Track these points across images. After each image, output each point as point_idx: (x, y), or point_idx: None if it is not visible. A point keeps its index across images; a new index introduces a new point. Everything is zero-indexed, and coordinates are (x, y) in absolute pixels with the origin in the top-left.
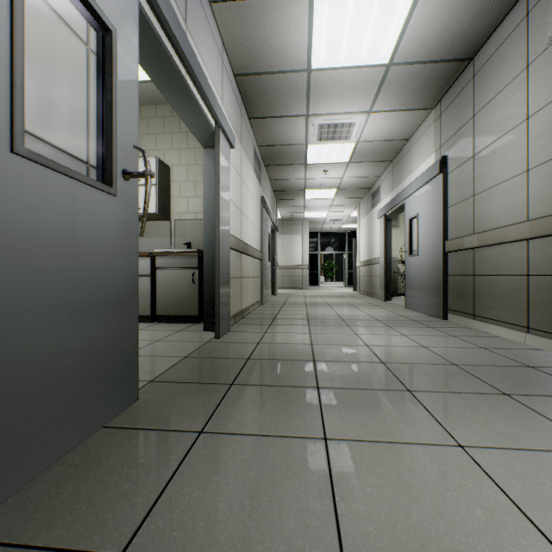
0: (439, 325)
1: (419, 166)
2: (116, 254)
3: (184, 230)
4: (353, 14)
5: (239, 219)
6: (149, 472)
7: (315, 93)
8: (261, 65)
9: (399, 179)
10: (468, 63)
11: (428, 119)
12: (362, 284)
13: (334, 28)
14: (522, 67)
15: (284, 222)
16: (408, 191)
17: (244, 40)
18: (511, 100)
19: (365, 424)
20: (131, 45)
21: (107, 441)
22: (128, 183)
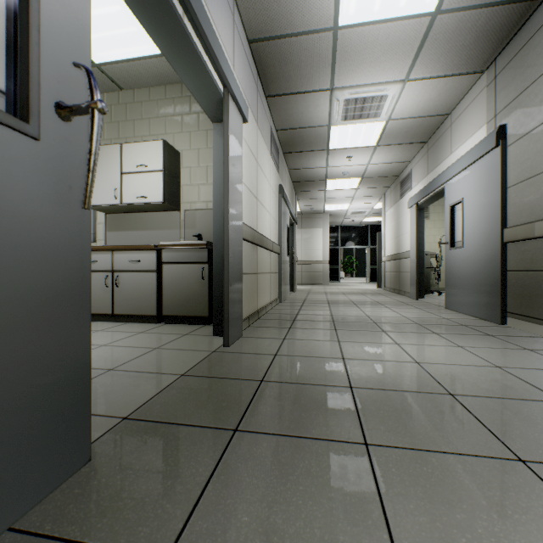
0: (500, 333)
1: (464, 142)
2: (39, 236)
3: (194, 221)
4: None
5: (254, 207)
6: None
7: (341, 59)
8: (279, 26)
9: (436, 162)
10: (540, 3)
11: (476, 86)
12: (388, 280)
13: None
14: None
15: (303, 216)
16: (449, 174)
17: None
18: None
19: None
20: None
21: None
22: (68, 125)
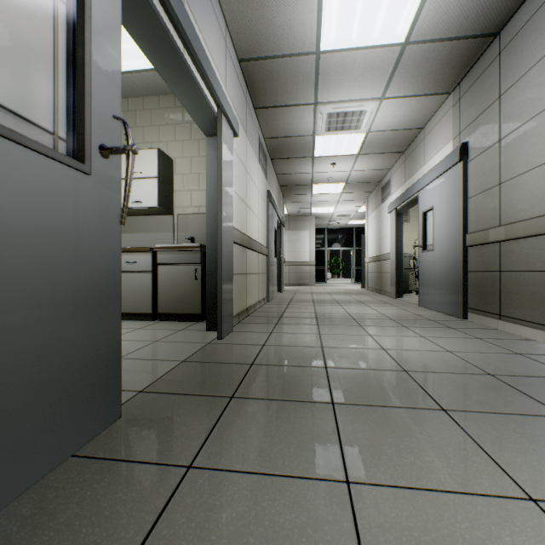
0: (460, 326)
1: (435, 155)
2: (90, 245)
3: (187, 225)
4: None
5: (244, 212)
6: (114, 533)
7: (324, 78)
8: (267, 49)
9: (412, 171)
10: (493, 39)
11: (445, 105)
12: (371, 280)
13: (346, 3)
14: None
15: (290, 218)
16: (422, 183)
17: (249, 20)
18: None
19: (397, 460)
20: None
21: (72, 478)
22: (107, 161)
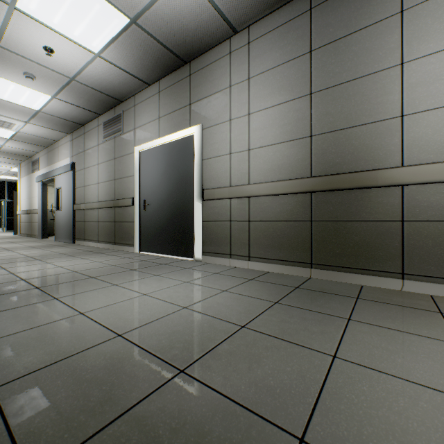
0: (69, 245)
1: (63, 160)
2: None
3: None
4: (14, 88)
5: None
6: None
7: None
8: None
9: (52, 162)
10: (83, 126)
11: (68, 137)
12: (24, 228)
13: (1, 87)
14: (97, 144)
15: None
16: (57, 173)
17: None
18: (95, 154)
19: (19, 265)
20: None
21: None
22: None
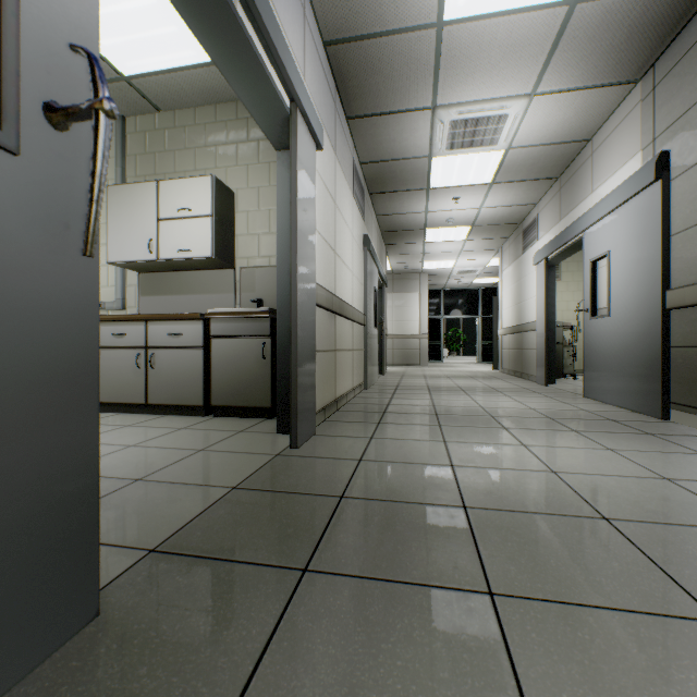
0: (662, 430)
1: (610, 177)
2: (19, 295)
3: (253, 282)
4: None
5: (331, 263)
6: None
7: (447, 67)
8: (365, 22)
9: (572, 203)
10: None
11: (627, 101)
12: (507, 359)
13: None
14: None
15: (395, 277)
16: (590, 218)
17: None
18: None
19: None
20: None
21: None
22: (64, 136)
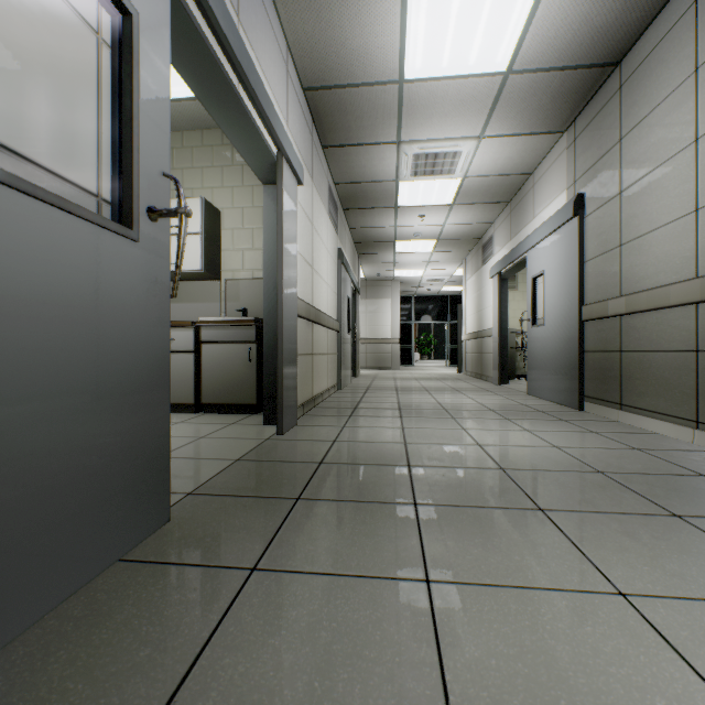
0: (574, 417)
1: (546, 207)
2: (137, 322)
3: (238, 293)
4: (460, 4)
5: (309, 278)
6: (178, 630)
7: (409, 112)
8: (338, 76)
9: (519, 226)
10: (613, 69)
11: (557, 146)
12: (469, 363)
13: (434, 24)
14: (688, 72)
15: (368, 284)
16: (531, 242)
17: (316, 42)
18: (674, 116)
19: (482, 559)
20: (160, 36)
21: (123, 581)
22: (155, 224)
